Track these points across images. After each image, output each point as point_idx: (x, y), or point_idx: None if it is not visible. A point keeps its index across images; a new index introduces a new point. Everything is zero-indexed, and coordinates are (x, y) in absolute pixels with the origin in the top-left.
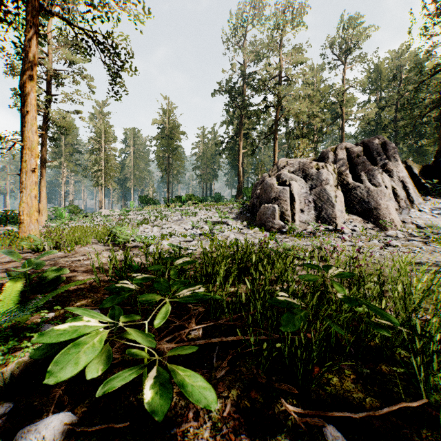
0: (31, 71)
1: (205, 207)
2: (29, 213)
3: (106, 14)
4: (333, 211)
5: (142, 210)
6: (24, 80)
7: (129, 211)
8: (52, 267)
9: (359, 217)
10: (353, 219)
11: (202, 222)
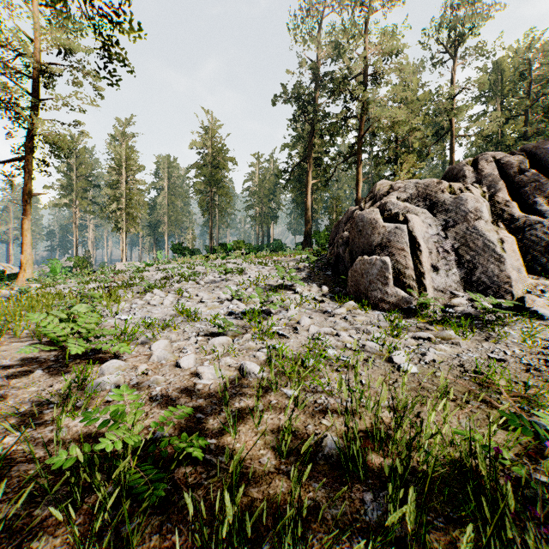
0: None
1: (259, 258)
2: None
3: None
4: (501, 269)
5: (167, 264)
6: None
7: (151, 265)
8: None
9: None
10: (544, 285)
11: (251, 285)
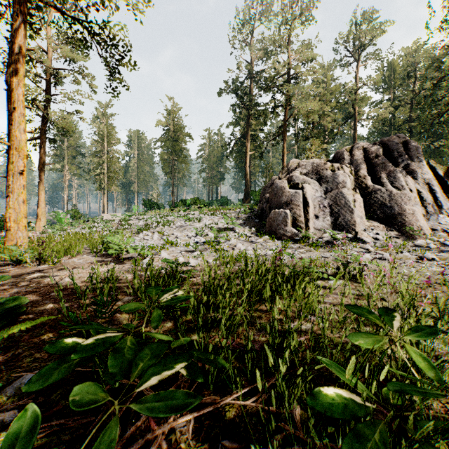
0: (19, 64)
1: (211, 211)
2: (17, 220)
3: (102, 2)
4: (351, 217)
5: (144, 215)
6: (11, 73)
7: (131, 216)
8: (2, 298)
9: (381, 224)
10: (375, 226)
11: (207, 228)
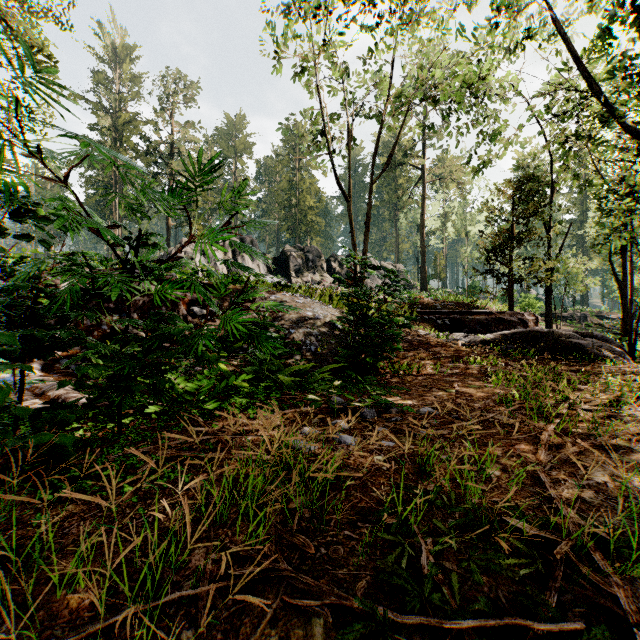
0: None
1: None
2: None
3: None
4: None
5: None
6: None
7: None
8: None
9: None
10: None
11: None
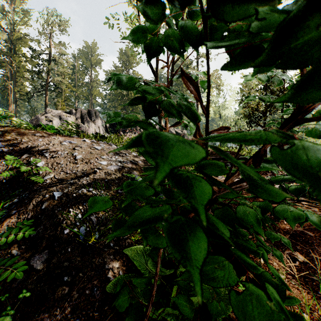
0: None
1: None
2: None
3: None
4: None
5: None
6: None
7: None
8: None
9: None
10: None
11: None
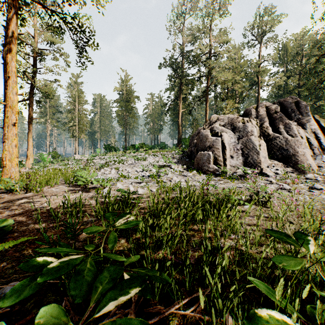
0: (12, 44)
1: (153, 153)
2: (11, 159)
3: None
4: (258, 157)
5: (105, 155)
6: (6, 51)
7: (95, 156)
8: None
9: (279, 162)
10: (275, 164)
11: (151, 165)
